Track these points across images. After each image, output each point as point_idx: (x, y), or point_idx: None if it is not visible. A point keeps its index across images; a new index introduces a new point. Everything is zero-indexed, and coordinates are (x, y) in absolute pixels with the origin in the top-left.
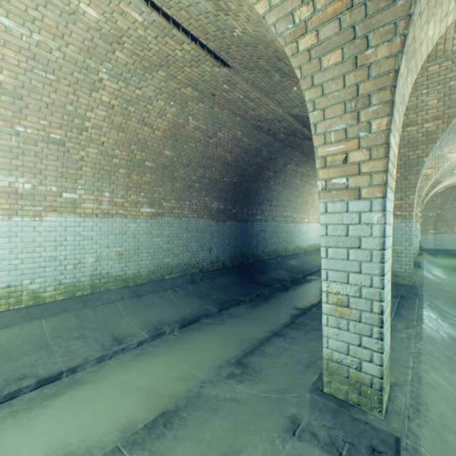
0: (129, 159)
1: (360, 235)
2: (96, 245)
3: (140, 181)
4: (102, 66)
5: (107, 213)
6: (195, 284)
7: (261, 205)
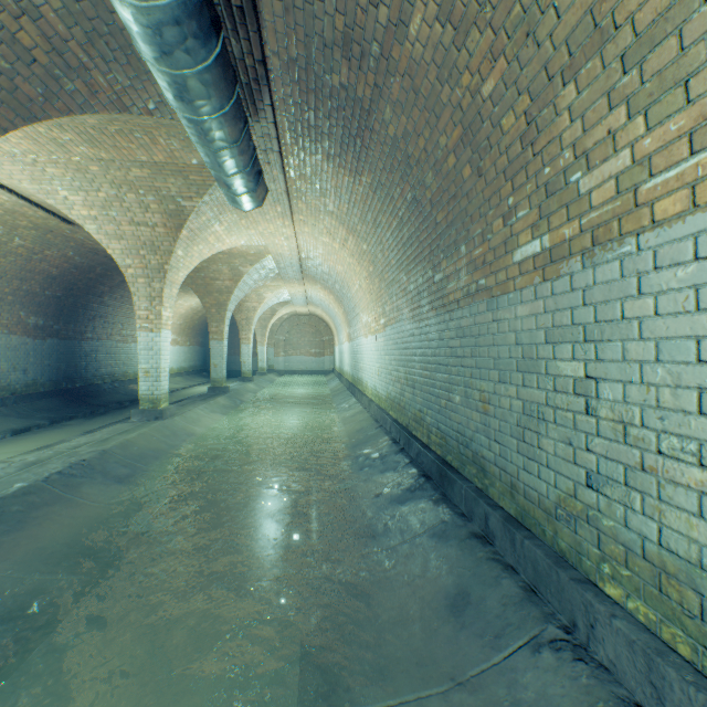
0: None
1: (154, 346)
2: None
3: None
4: None
5: None
6: (10, 407)
7: (93, 322)
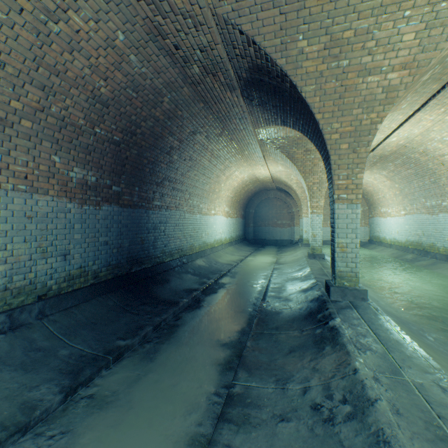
0: None
1: None
2: None
3: None
4: None
5: None
6: (19, 331)
7: (160, 186)
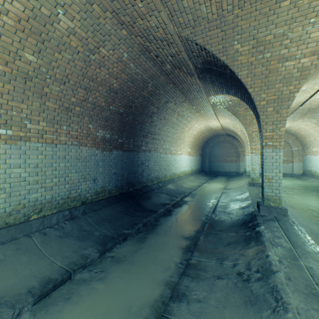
0: None
1: None
2: None
3: None
4: None
5: None
6: (75, 220)
7: (145, 137)
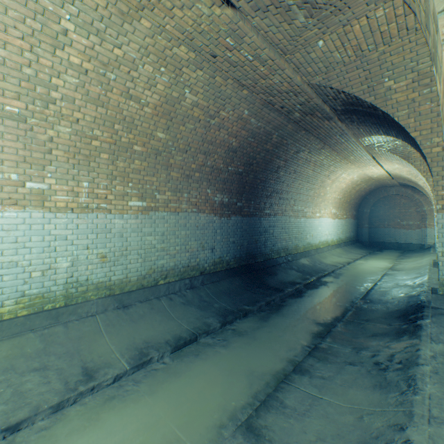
0: (112, 141)
1: None
2: (71, 246)
3: (128, 169)
4: (64, 10)
5: (85, 207)
6: (195, 290)
7: (269, 198)
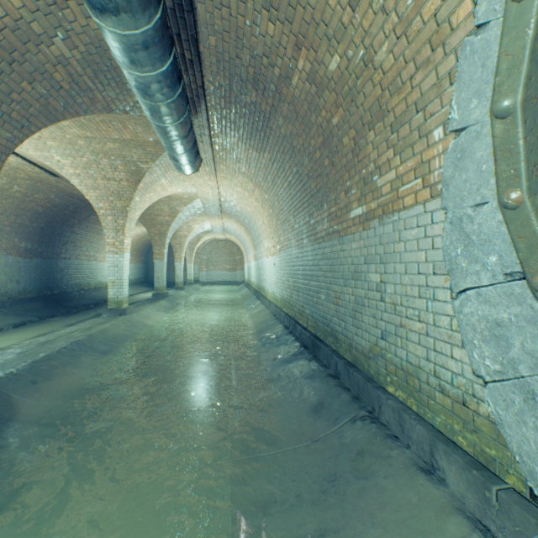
0: None
1: (119, 264)
2: None
3: None
4: None
5: None
6: (8, 308)
7: (66, 246)
